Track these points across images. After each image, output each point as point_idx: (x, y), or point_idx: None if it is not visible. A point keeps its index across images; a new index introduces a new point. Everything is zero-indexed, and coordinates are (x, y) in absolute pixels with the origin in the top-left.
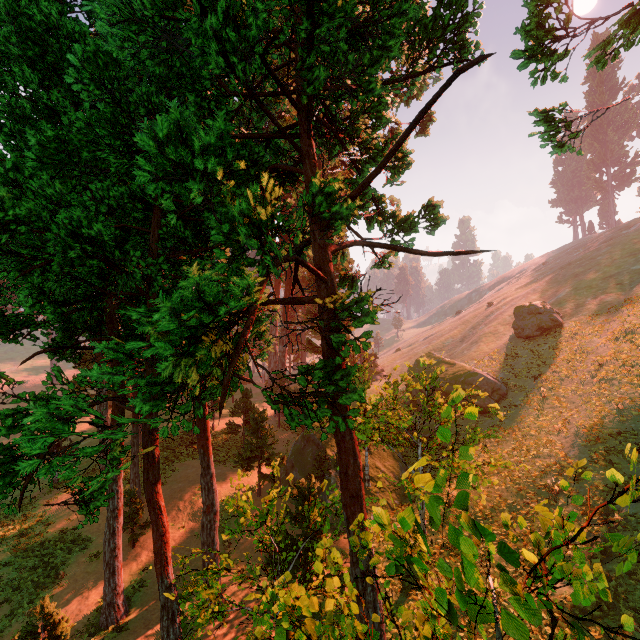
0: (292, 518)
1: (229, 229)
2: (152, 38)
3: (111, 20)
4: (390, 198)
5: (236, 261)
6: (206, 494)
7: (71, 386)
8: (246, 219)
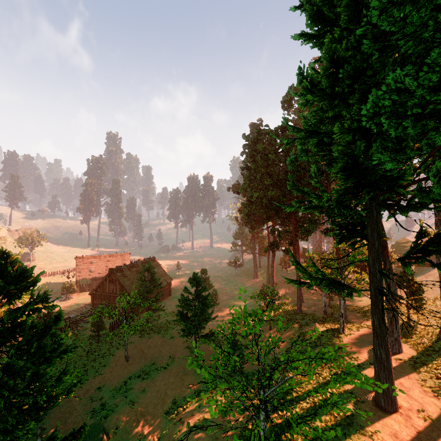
0: None
1: None
2: (297, 169)
3: (294, 174)
4: None
5: None
6: None
7: (284, 232)
8: None
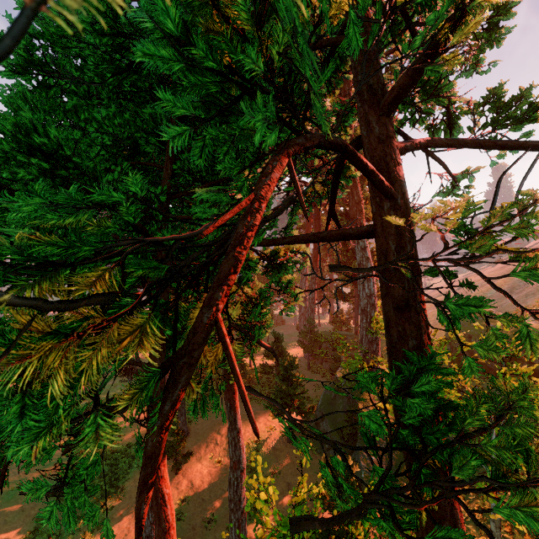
0: (324, 501)
1: (176, 14)
2: None
3: None
4: (462, 100)
5: None
6: (233, 449)
7: None
8: (226, 0)
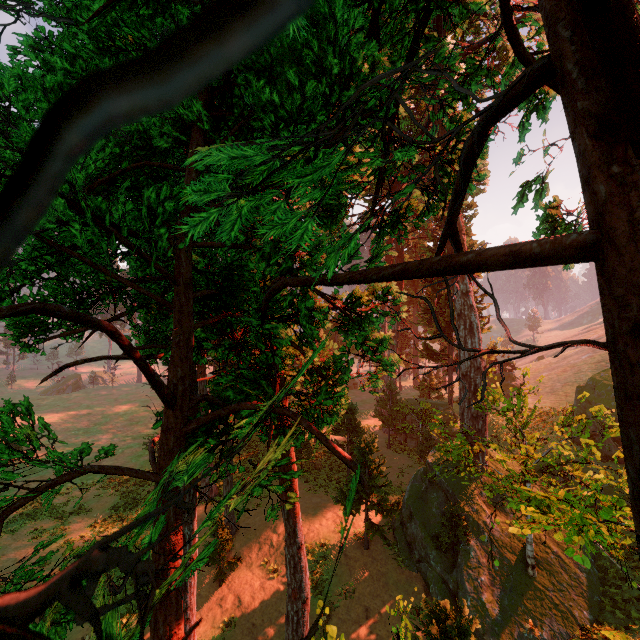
0: None
1: None
2: None
3: None
4: None
5: (330, 220)
6: (291, 572)
7: None
8: None
